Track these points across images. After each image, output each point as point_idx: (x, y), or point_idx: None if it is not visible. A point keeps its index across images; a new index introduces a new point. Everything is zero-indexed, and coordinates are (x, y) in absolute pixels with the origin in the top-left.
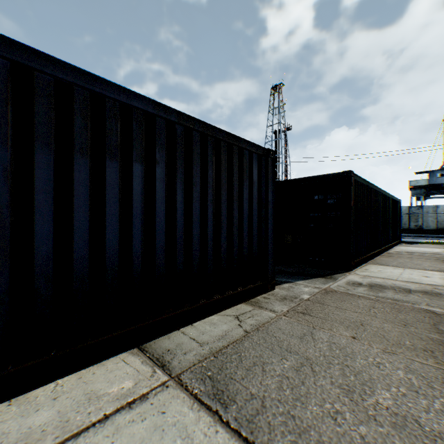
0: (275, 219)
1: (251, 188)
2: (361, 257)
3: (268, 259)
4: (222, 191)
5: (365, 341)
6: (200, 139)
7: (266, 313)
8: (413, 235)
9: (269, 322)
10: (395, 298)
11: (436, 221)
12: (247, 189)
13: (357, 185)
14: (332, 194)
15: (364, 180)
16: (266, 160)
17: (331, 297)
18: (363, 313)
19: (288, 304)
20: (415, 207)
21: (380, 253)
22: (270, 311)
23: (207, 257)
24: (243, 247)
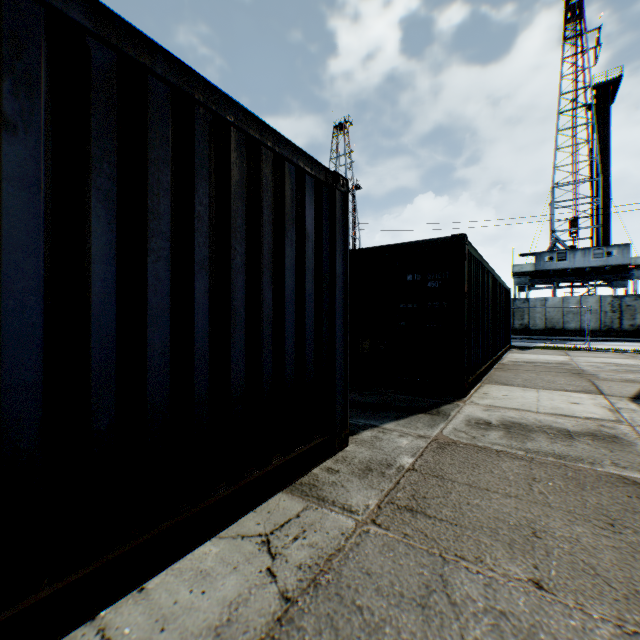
0: (347, 311)
1: (302, 245)
2: (474, 374)
3: (335, 390)
4: (234, 242)
5: (567, 595)
6: (174, 106)
7: (334, 517)
8: (519, 337)
9: (342, 552)
10: (558, 452)
11: (545, 319)
12: (293, 245)
13: (470, 260)
14: (435, 272)
15: (478, 253)
16: (332, 194)
17: (452, 458)
18: (522, 496)
19: (378, 484)
20: (520, 300)
21: (493, 365)
22: (341, 509)
23: (192, 399)
24: (284, 368)
